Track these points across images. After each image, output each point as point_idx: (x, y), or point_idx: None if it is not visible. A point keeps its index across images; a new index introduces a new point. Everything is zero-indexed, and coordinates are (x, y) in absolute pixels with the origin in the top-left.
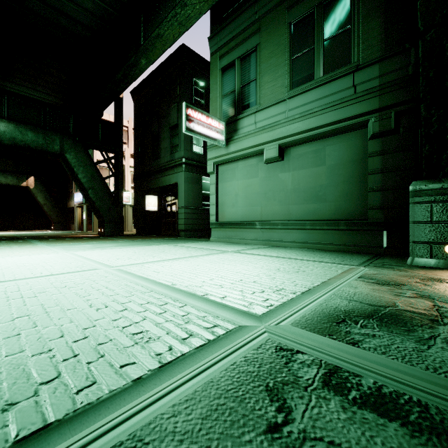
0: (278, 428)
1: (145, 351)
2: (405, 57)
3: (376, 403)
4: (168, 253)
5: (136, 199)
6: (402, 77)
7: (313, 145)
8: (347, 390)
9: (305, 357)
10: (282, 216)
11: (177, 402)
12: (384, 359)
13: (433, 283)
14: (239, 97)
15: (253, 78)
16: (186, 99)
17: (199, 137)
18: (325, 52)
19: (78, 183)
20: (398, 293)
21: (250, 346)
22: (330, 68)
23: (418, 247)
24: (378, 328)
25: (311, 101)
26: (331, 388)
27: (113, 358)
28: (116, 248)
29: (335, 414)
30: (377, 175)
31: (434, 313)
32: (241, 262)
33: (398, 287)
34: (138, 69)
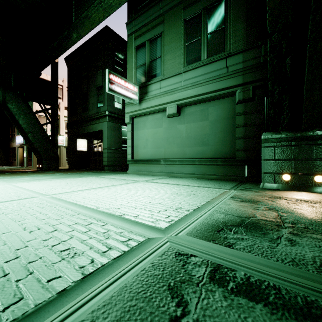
0: (178, 320)
1: (70, 265)
2: (258, 50)
3: (247, 290)
4: (94, 183)
5: (69, 141)
6: (256, 63)
7: (200, 106)
8: (227, 282)
9: (197, 259)
10: (179, 155)
11: (96, 308)
12: (250, 256)
13: (276, 199)
14: (149, 69)
15: (159, 56)
16: (109, 67)
17: (118, 96)
18: (208, 42)
19: (19, 127)
20: (256, 207)
21: (156, 253)
22: (211, 54)
23: (267, 176)
24: (245, 233)
25: (199, 75)
26: (215, 282)
27: (41, 274)
28: (51, 180)
29: (219, 303)
30: (241, 128)
31: (278, 221)
32: (150, 188)
33: (256, 203)
34: (71, 41)
